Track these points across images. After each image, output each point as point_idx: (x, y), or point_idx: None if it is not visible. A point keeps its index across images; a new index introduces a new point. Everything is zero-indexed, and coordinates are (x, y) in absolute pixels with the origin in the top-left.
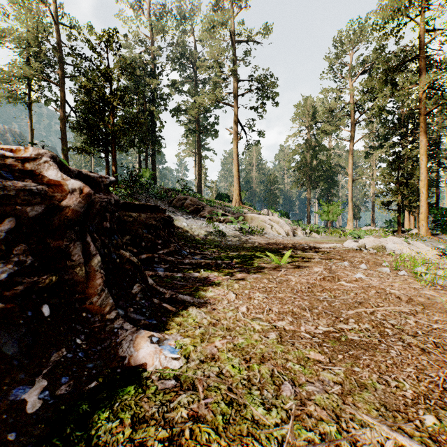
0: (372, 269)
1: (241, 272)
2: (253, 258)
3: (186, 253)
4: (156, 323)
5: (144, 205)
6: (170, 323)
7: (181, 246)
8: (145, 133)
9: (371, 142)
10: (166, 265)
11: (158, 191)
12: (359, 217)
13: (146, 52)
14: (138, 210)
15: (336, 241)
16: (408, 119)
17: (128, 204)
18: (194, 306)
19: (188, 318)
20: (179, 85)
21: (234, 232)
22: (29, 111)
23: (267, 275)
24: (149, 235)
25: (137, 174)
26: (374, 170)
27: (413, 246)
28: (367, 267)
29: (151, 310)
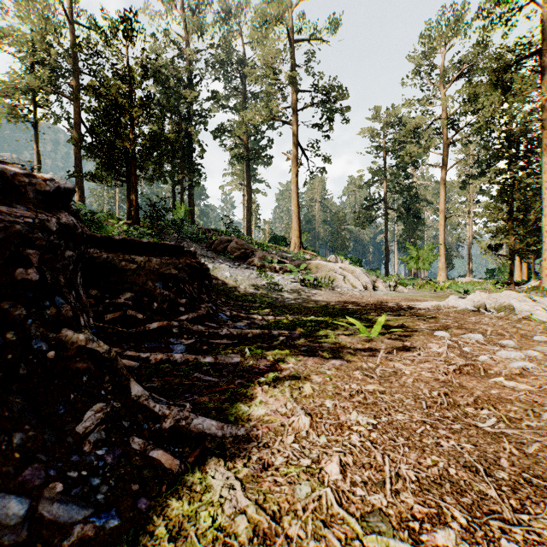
0: (526, 347)
1: (311, 353)
2: (325, 326)
3: (225, 318)
4: (115, 528)
5: (157, 245)
6: (153, 527)
7: (218, 307)
8: (180, 160)
9: (468, 170)
10: (190, 339)
11: (193, 231)
12: (451, 265)
13: (181, 58)
14: (148, 252)
15: (433, 297)
16: (520, 137)
17: (130, 243)
18: (221, 459)
19: (201, 503)
20: (224, 100)
21: (294, 286)
22: (36, 132)
23: (356, 360)
24: (165, 290)
25: (164, 208)
26: (471, 205)
27: (540, 304)
28: (515, 343)
29: (115, 477)
